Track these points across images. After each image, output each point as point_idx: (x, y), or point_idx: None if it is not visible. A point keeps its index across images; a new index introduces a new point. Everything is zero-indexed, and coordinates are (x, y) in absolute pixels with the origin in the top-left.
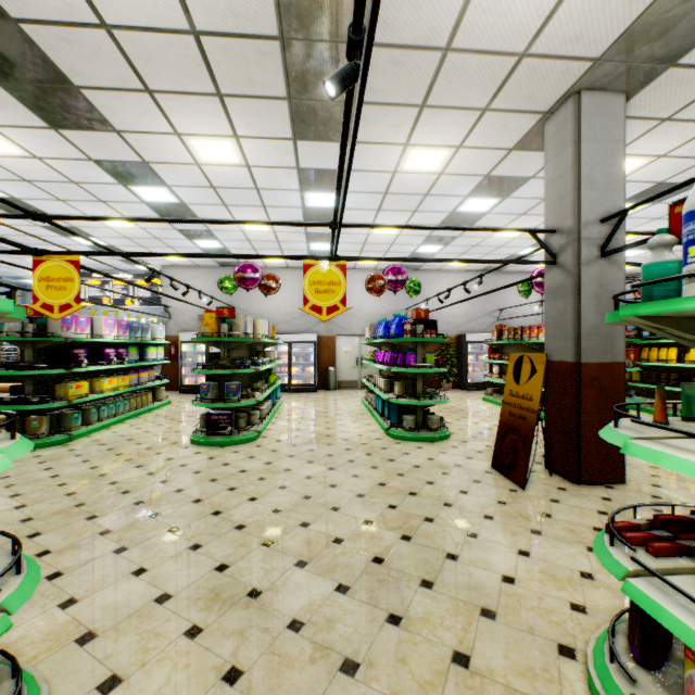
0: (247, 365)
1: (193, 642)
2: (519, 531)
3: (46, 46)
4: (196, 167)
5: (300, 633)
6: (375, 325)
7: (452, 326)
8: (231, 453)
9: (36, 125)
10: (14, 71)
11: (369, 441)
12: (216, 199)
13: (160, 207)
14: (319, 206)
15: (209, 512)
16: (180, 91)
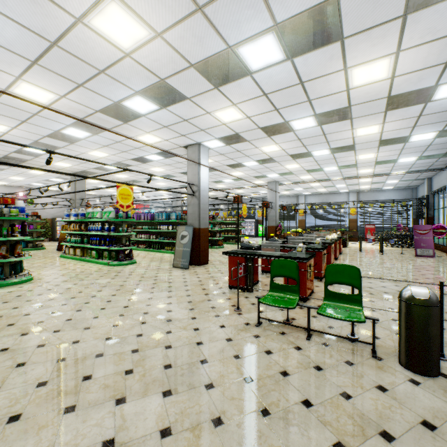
0: None
1: None
2: (58, 254)
3: None
4: None
5: None
6: None
7: (49, 214)
8: None
9: None
10: None
11: None
12: None
13: None
14: None
15: None
16: None
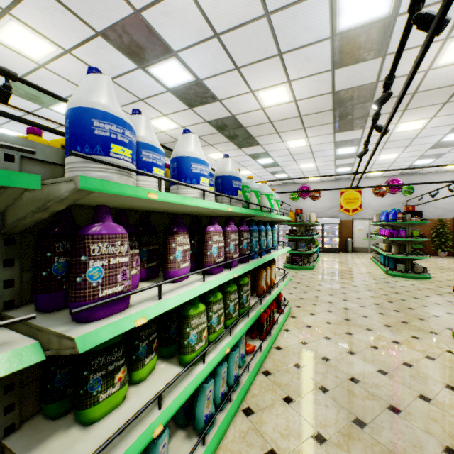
0: (307, 235)
1: (315, 306)
2: (452, 309)
3: (250, 130)
4: (286, 150)
5: (347, 310)
6: (379, 214)
7: (448, 211)
8: (303, 272)
9: (235, 149)
10: (237, 137)
11: (374, 275)
12: (291, 158)
13: (265, 165)
14: (344, 153)
15: (304, 286)
16: (289, 130)
